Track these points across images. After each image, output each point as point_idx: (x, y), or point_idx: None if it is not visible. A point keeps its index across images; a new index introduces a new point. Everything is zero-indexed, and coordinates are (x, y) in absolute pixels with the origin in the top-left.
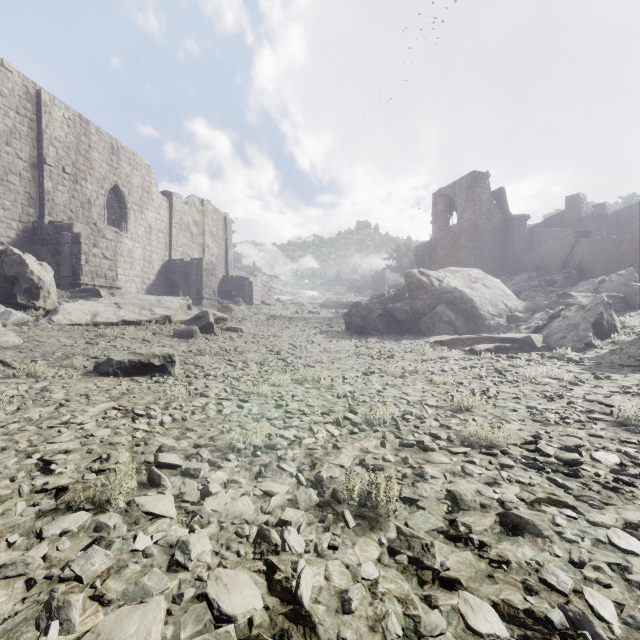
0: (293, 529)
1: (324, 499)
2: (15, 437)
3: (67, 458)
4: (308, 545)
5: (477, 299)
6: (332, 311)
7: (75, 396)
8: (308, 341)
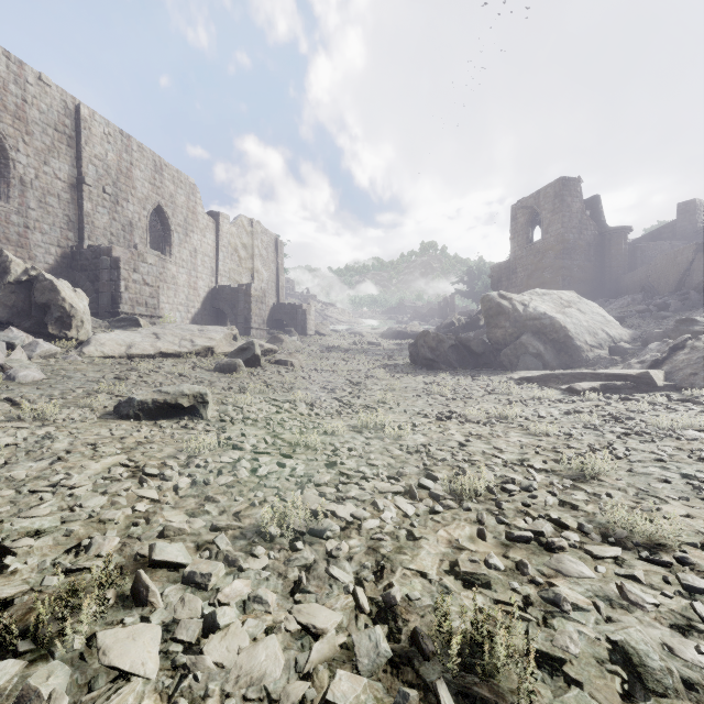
0: None
1: (399, 647)
2: None
3: (34, 544)
4: None
5: (571, 327)
6: (394, 342)
7: (80, 446)
8: (368, 376)
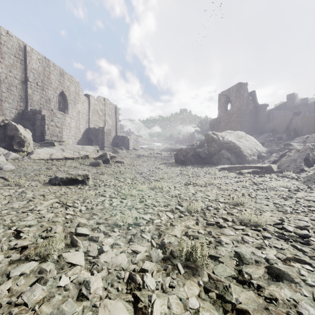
0: (149, 274)
1: (166, 255)
2: (4, 217)
3: (29, 229)
4: (157, 285)
5: (242, 146)
6: (168, 153)
7: (38, 195)
8: (156, 168)
